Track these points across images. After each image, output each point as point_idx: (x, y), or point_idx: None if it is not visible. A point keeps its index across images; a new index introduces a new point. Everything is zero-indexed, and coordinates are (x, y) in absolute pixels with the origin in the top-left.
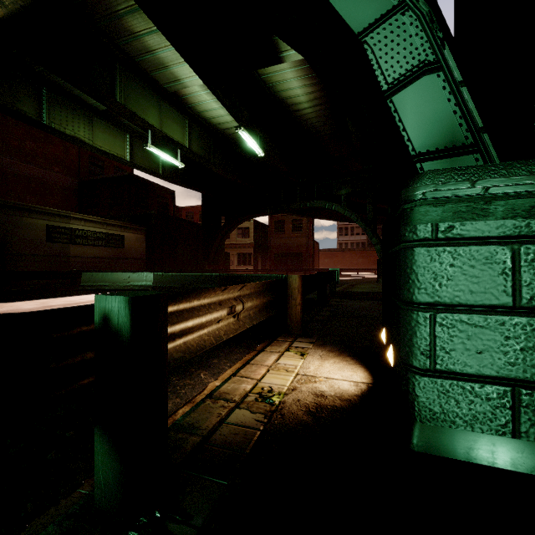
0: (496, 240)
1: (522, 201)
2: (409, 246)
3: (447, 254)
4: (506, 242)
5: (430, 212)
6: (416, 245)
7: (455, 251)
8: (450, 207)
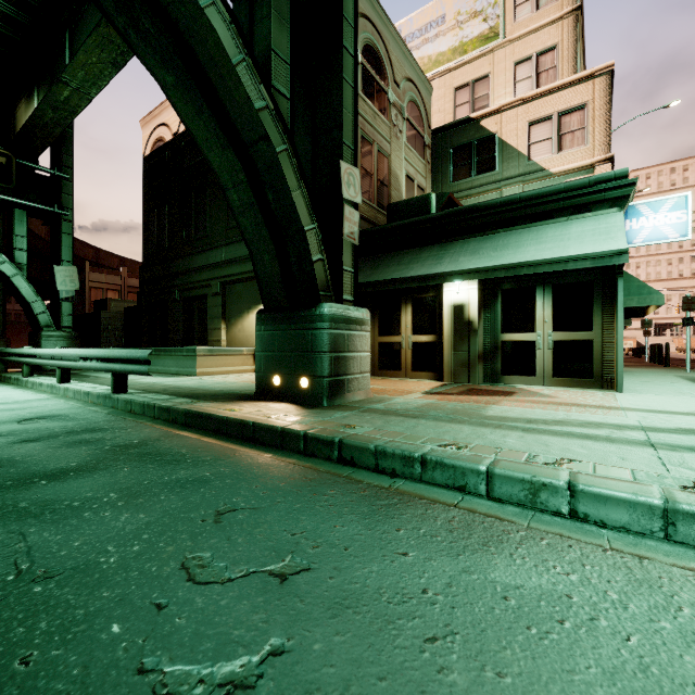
0: (55, 341)
1: (58, 336)
2: (41, 341)
3: (48, 342)
4: (56, 341)
5: (45, 336)
6: (43, 341)
7: (49, 342)
8: (48, 336)
